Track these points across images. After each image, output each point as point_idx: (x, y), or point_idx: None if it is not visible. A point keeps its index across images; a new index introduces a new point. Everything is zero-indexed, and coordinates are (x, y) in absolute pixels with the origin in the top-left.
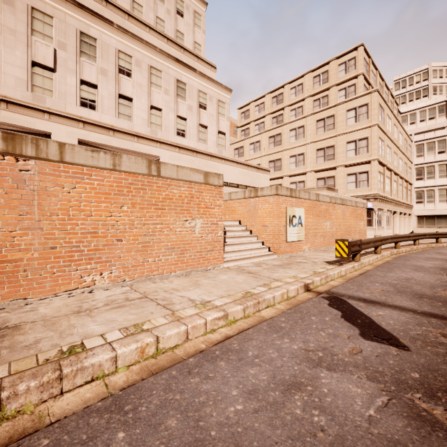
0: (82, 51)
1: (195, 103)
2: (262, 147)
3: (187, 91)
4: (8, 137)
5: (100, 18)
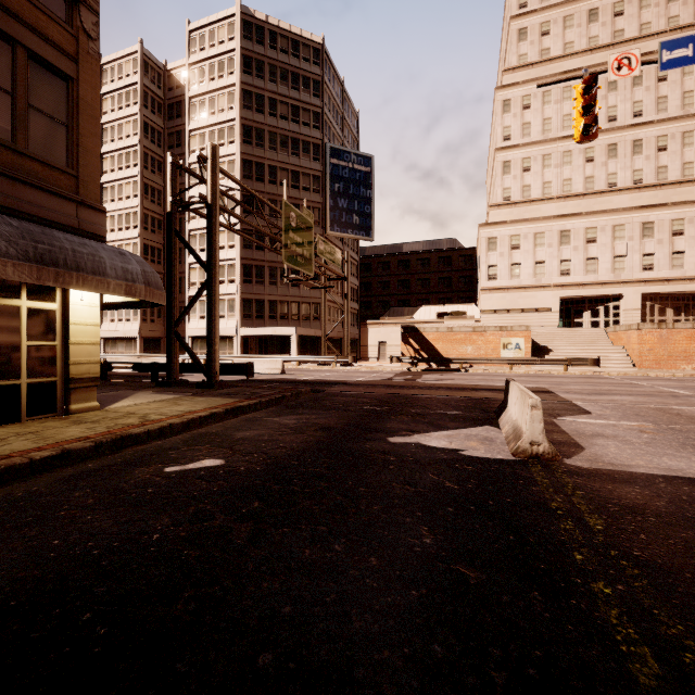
0: (643, 235)
1: None
2: None
3: None
4: (658, 324)
5: (657, 206)
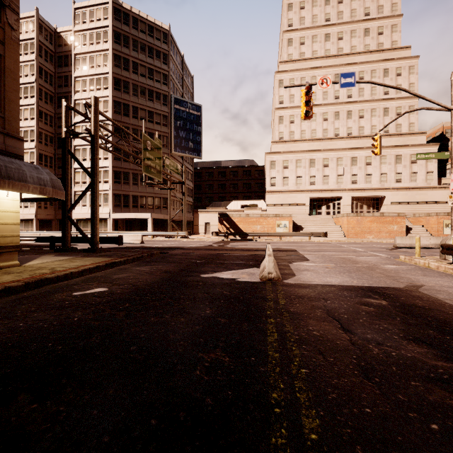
0: (352, 164)
1: (408, 162)
2: None
3: (402, 158)
4: (356, 214)
5: (359, 148)
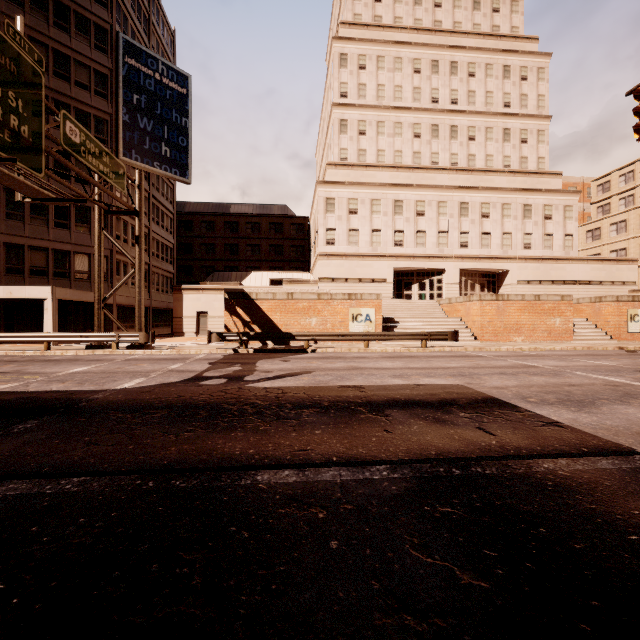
0: (461, 214)
1: (540, 217)
2: (629, 227)
3: (533, 210)
4: (496, 296)
5: (471, 188)
